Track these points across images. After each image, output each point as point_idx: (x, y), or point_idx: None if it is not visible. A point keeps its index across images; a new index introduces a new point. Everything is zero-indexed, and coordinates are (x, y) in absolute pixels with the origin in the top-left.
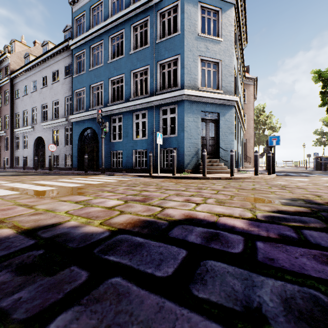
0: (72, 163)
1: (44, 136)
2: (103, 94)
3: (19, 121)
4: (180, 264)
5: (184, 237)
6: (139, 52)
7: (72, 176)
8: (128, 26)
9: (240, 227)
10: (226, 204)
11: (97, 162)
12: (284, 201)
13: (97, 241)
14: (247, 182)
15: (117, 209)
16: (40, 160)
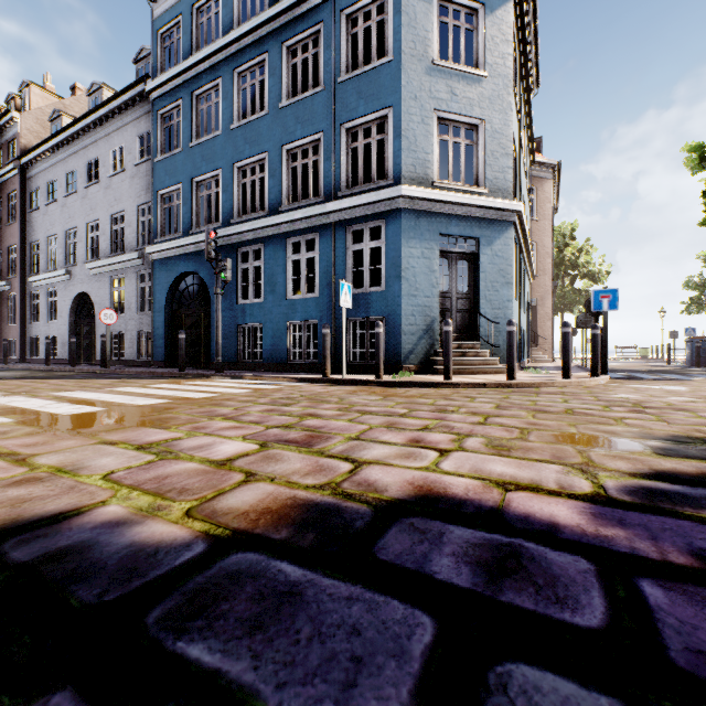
0: (152, 350)
1: (92, 292)
2: (221, 198)
3: (38, 260)
4: (419, 681)
5: (420, 561)
6: (301, 103)
7: (150, 379)
8: (276, 46)
9: (572, 525)
10: (516, 453)
11: (207, 348)
12: (658, 443)
13: (164, 578)
14: (548, 394)
15: (239, 466)
16: (83, 345)
